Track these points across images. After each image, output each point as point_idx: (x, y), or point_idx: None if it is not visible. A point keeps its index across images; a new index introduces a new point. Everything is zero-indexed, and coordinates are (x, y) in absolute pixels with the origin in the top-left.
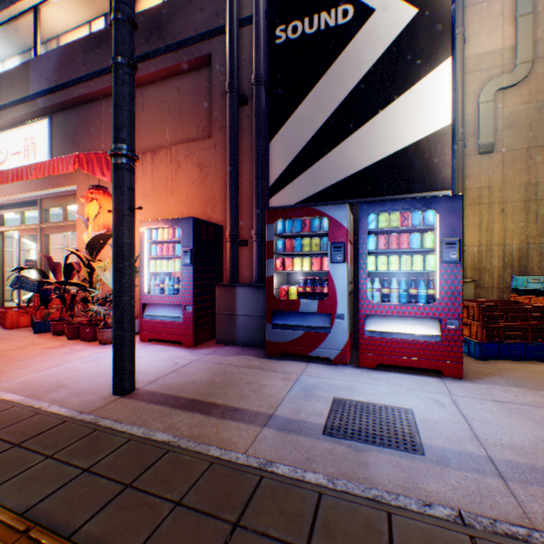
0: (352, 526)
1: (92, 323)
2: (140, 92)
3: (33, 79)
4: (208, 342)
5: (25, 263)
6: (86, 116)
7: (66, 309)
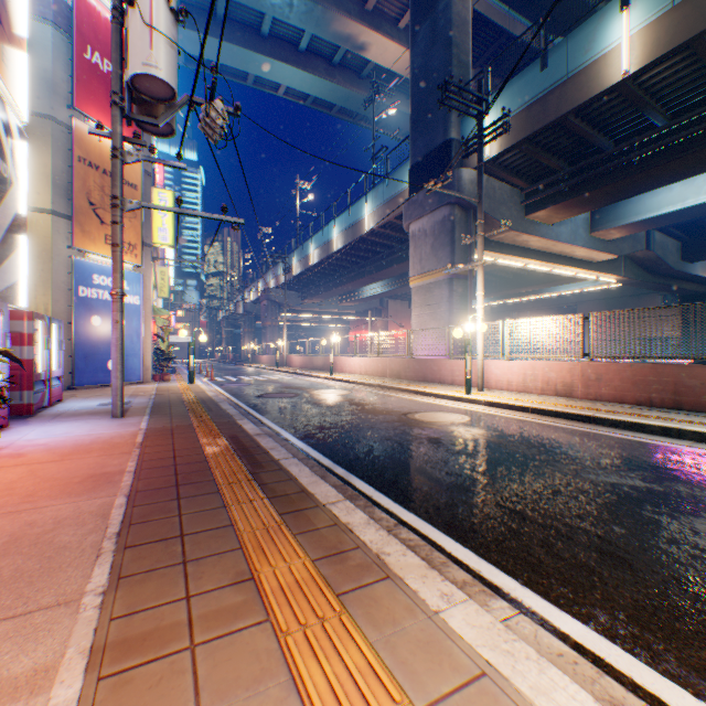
0: (163, 401)
1: None
2: None
3: None
4: None
5: None
6: None
7: None
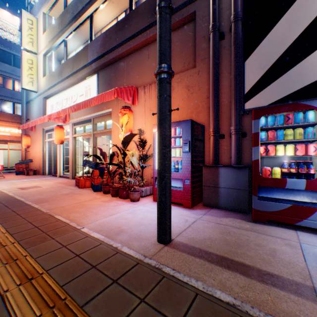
0: None
1: (125, 188)
2: (146, 48)
3: (89, 54)
4: (197, 204)
5: (84, 153)
6: (115, 69)
7: (108, 179)
